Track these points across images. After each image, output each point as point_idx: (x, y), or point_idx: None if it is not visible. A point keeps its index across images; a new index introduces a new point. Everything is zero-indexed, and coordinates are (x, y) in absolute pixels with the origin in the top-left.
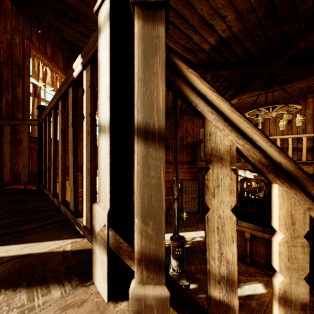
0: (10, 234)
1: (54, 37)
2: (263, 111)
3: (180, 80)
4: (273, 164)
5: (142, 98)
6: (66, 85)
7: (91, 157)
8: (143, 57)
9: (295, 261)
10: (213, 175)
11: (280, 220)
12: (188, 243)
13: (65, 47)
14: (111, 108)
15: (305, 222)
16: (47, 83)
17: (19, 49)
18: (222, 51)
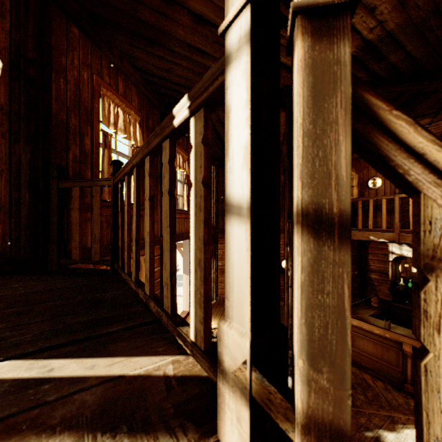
0: (91, 339)
1: (127, 67)
2: None
3: (376, 130)
4: None
5: (309, 164)
6: (161, 136)
7: (204, 244)
8: (312, 98)
9: None
10: (436, 294)
11: None
12: None
13: (140, 80)
14: (252, 179)
15: None
16: (119, 129)
17: (88, 88)
18: (366, 61)
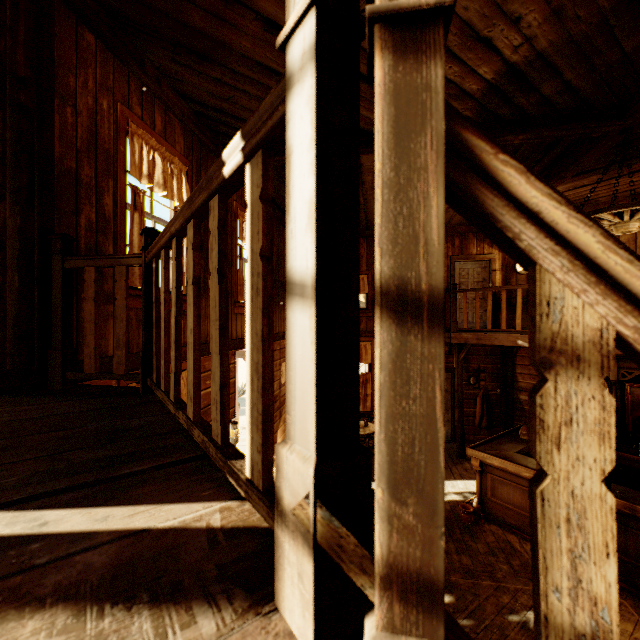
0: (105, 483)
1: (168, 93)
2: (607, 220)
3: (478, 180)
4: None
5: (390, 225)
6: (207, 192)
7: (263, 342)
8: (394, 135)
9: None
10: (555, 397)
11: None
12: None
13: (188, 112)
14: (319, 247)
15: None
16: (156, 184)
17: (109, 123)
18: (510, 93)
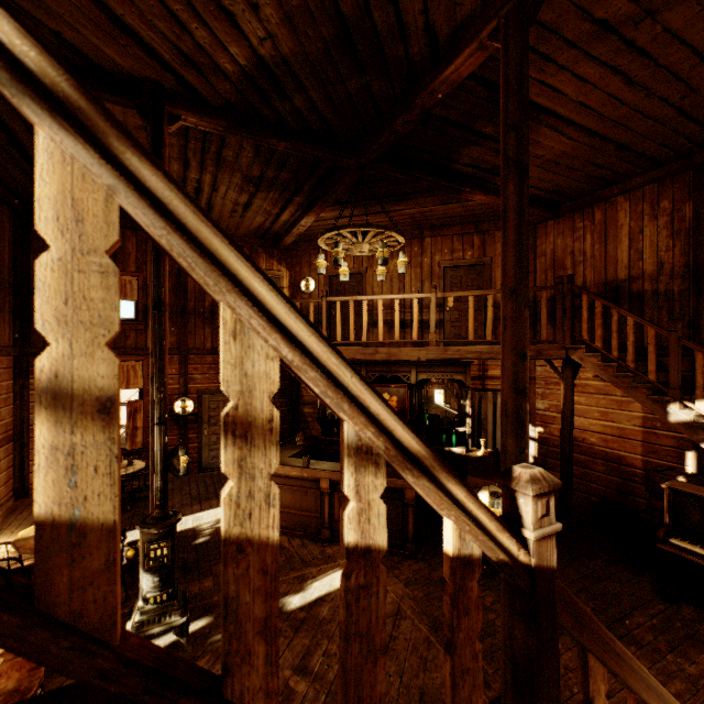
0: None
1: None
2: (349, 239)
3: None
4: (6, 58)
5: None
6: None
7: None
8: None
9: (85, 306)
10: None
11: (44, 209)
12: (204, 534)
13: None
14: None
15: (111, 222)
16: None
17: None
18: (267, 91)
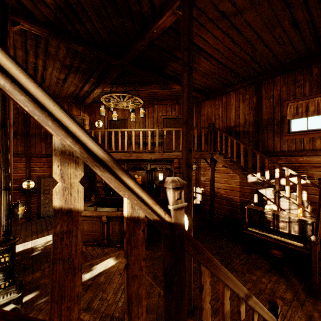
0: None
1: None
2: (116, 99)
3: None
4: None
5: None
6: None
7: None
8: None
9: None
10: None
11: None
12: (38, 250)
13: None
14: None
15: None
16: None
17: None
18: (70, 17)
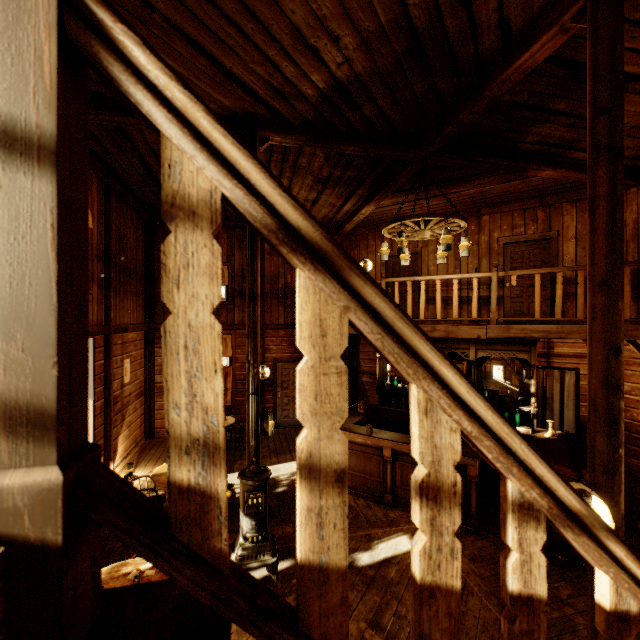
0: None
1: None
2: (411, 227)
3: (99, 42)
4: (286, 227)
5: None
6: None
7: None
8: None
9: (327, 400)
10: (176, 246)
11: (303, 330)
12: (282, 485)
13: None
14: None
15: (343, 332)
16: None
17: None
18: (340, 106)
